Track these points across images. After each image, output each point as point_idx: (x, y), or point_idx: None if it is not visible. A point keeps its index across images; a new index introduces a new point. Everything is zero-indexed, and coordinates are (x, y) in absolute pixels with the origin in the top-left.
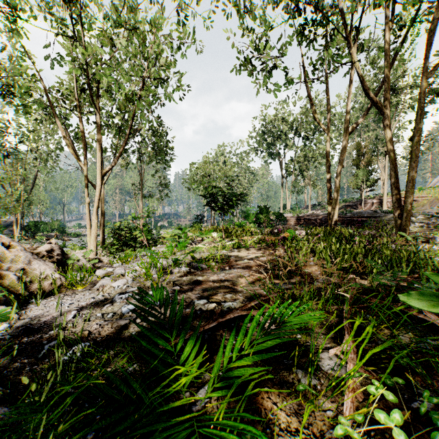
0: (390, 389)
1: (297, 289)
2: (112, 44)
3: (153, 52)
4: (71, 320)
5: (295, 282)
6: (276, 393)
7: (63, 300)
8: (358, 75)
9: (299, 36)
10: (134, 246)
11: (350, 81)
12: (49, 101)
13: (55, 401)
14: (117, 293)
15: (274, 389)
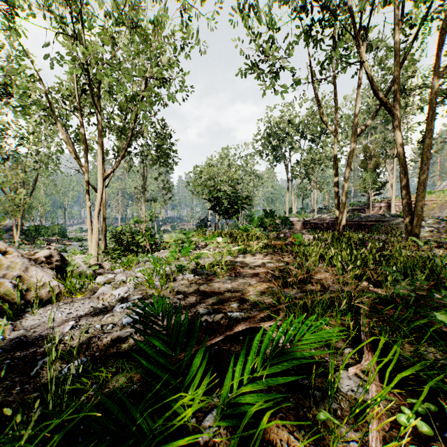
0: (418, 414)
1: (308, 299)
2: (114, 43)
3: (156, 51)
4: (68, 332)
5: (305, 290)
6: (292, 419)
7: (61, 309)
8: (367, 75)
9: (306, 35)
10: (137, 251)
11: (358, 81)
12: (49, 102)
13: (42, 436)
14: (118, 301)
15: (294, 423)
